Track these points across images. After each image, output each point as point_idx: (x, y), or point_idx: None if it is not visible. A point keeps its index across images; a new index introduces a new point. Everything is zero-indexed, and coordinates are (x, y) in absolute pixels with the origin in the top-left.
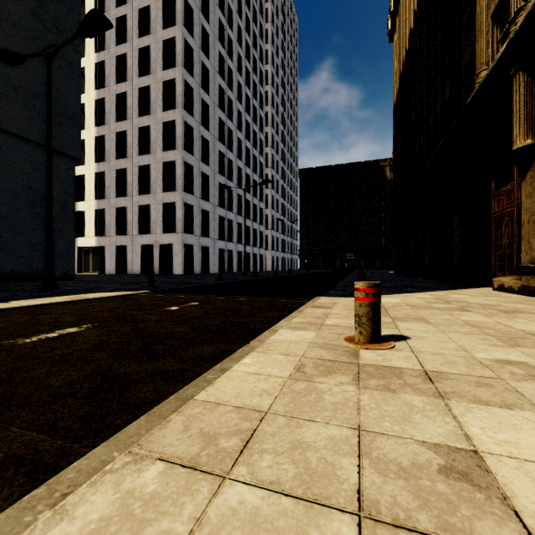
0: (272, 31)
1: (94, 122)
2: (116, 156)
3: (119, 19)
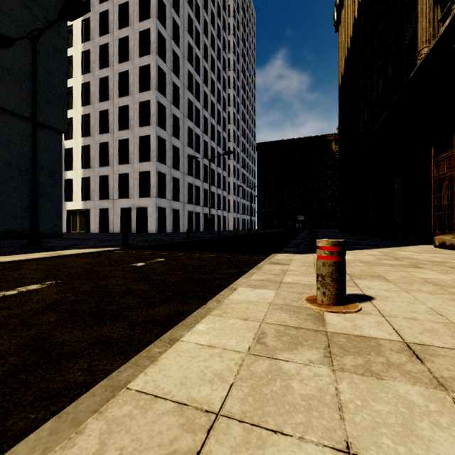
0: (233, 24)
1: (80, 102)
2: (99, 132)
3: (102, 14)
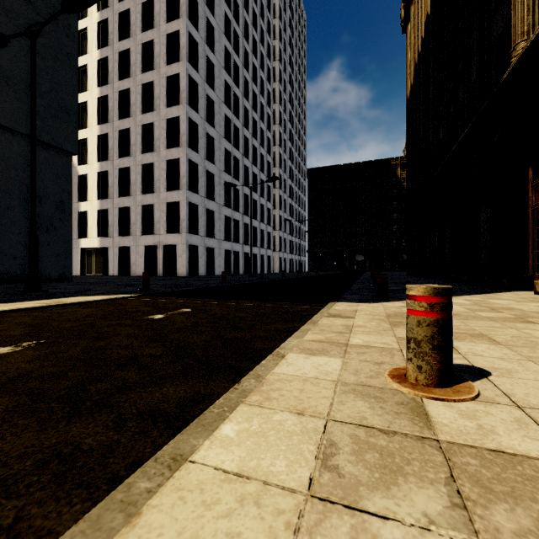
0: (279, 27)
1: (97, 120)
2: (119, 155)
3: (122, 14)
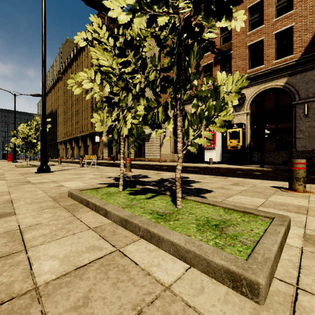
0: None
1: None
2: None
3: None
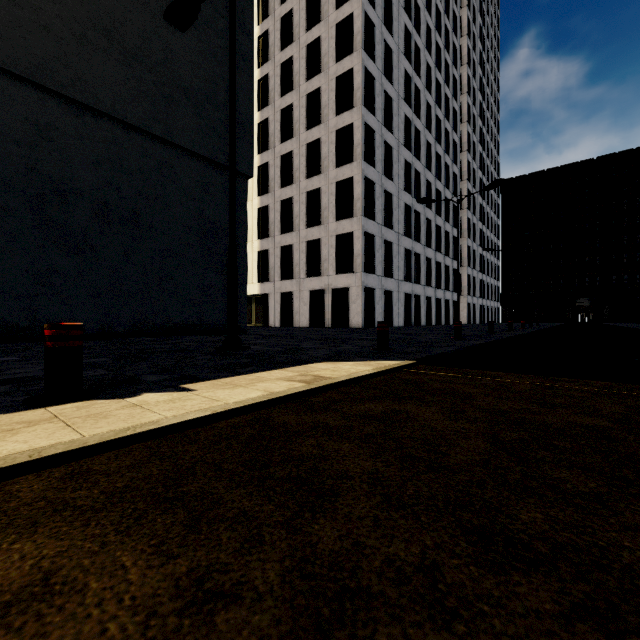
0: None
1: (257, 149)
2: (281, 185)
3: (283, 19)
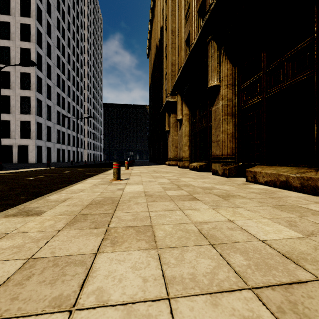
0: (87, 23)
1: None
2: None
3: None
